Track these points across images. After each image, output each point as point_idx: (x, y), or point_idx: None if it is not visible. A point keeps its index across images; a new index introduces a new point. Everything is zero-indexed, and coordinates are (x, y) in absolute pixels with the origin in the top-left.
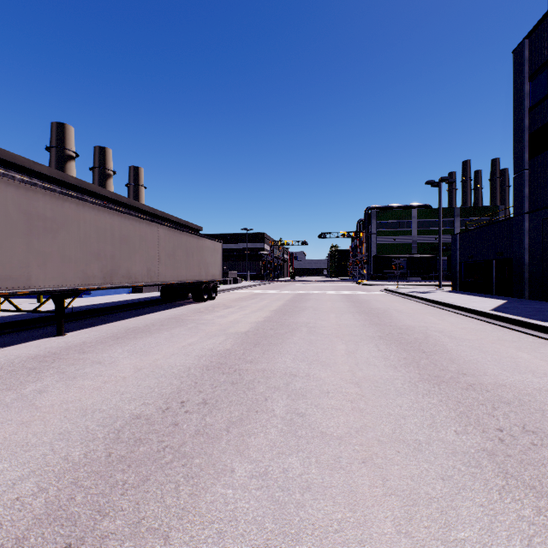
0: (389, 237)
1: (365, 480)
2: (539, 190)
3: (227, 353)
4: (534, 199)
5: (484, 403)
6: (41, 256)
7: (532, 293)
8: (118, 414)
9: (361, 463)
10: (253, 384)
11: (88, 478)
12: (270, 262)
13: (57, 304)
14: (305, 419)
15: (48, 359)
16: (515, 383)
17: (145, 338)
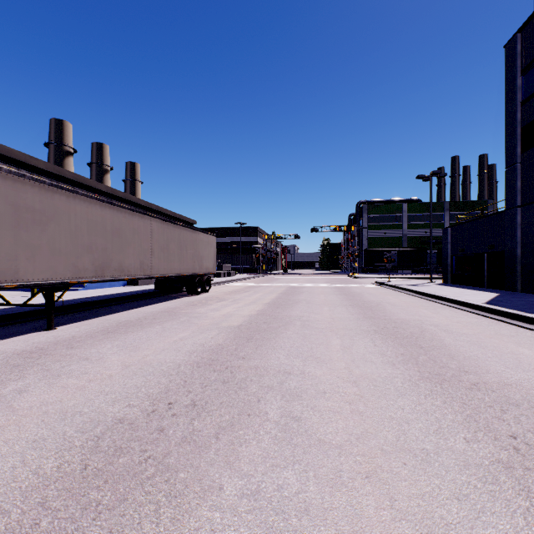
0: (380, 231)
1: (370, 501)
2: (532, 183)
3: (219, 348)
4: (526, 193)
5: (491, 405)
6: (30, 249)
7: (524, 286)
8: (100, 418)
9: (365, 478)
10: (246, 383)
11: (58, 497)
12: (263, 255)
13: (47, 297)
14: (301, 424)
15: (34, 355)
16: (521, 381)
17: (136, 332)
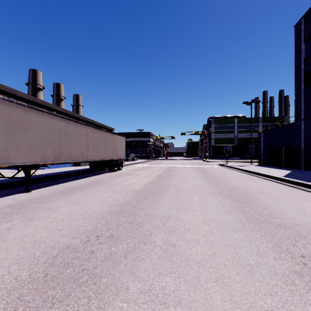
0: (221, 134)
1: (218, 296)
2: (310, 106)
3: (127, 203)
4: (307, 112)
5: (289, 237)
6: (15, 144)
7: (306, 166)
8: (55, 245)
9: (214, 282)
10: (143, 224)
11: (29, 294)
12: (153, 148)
13: (26, 173)
14: (175, 249)
15: (18, 207)
16: (306, 223)
17: (78, 194)
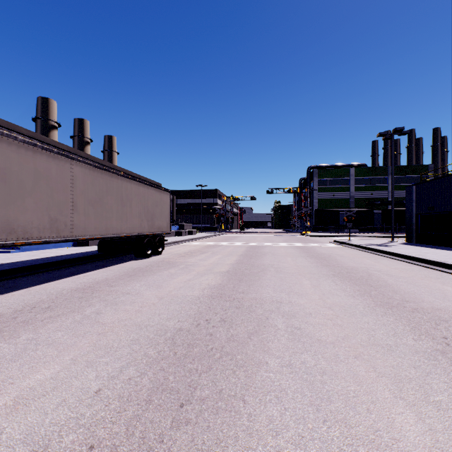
0: (329, 193)
1: None
2: None
3: None
4: None
5: None
6: None
7: None
8: None
9: None
10: None
11: None
12: (222, 215)
13: None
14: None
15: None
16: None
17: None
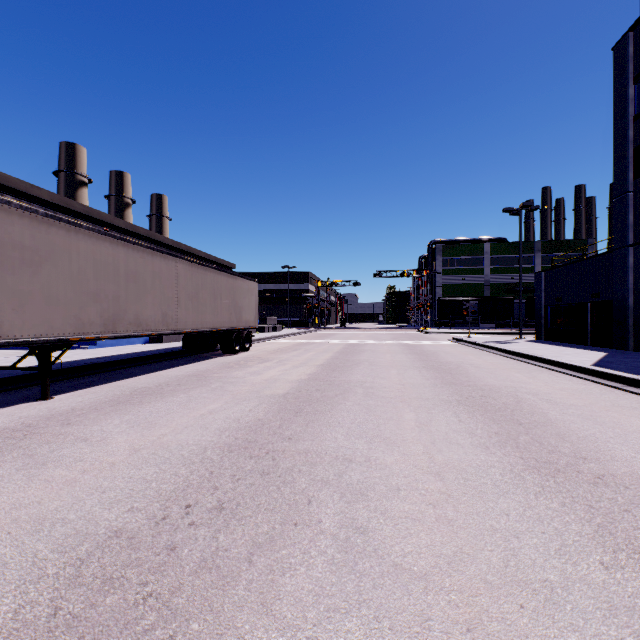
0: (456, 276)
1: None
2: None
3: (258, 425)
4: None
5: (628, 509)
6: (17, 296)
7: (637, 343)
8: (89, 529)
9: (466, 633)
10: (292, 476)
11: None
12: (316, 306)
13: (41, 359)
14: (368, 539)
15: (17, 434)
16: None
17: (153, 403)
